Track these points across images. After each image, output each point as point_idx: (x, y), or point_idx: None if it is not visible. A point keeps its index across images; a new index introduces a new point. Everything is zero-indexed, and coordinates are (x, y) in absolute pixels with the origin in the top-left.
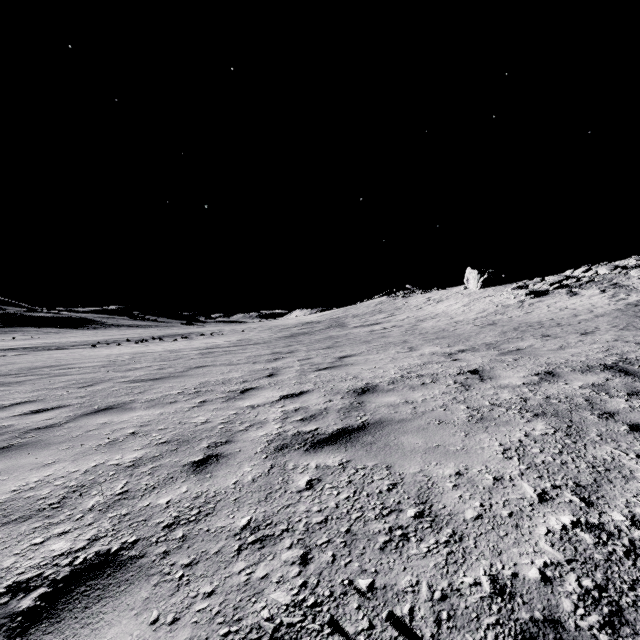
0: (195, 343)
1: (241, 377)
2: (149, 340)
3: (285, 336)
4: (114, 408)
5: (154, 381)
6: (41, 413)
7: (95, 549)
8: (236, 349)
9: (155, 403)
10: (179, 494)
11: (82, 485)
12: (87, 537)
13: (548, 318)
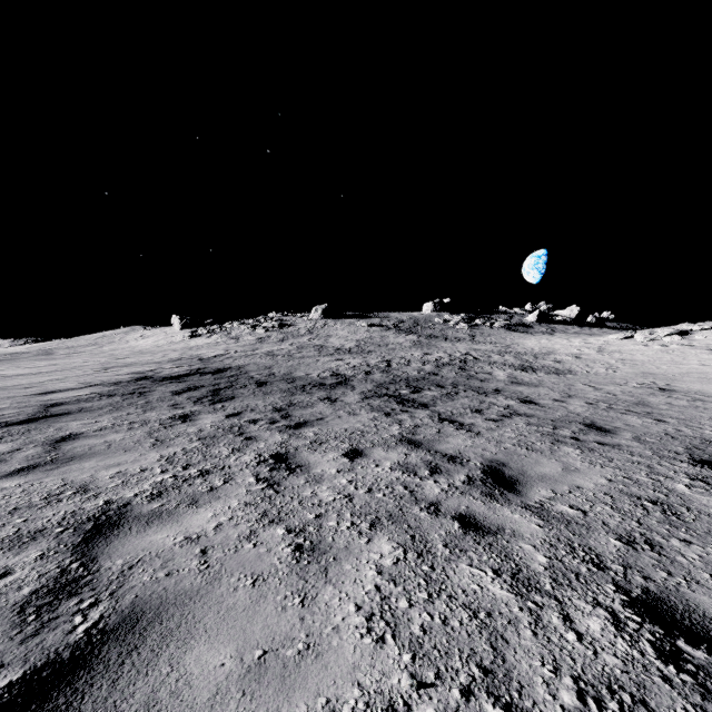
0: None
1: None
2: None
3: None
4: None
5: None
6: None
7: None
8: None
9: None
10: None
11: None
12: None
13: (168, 349)
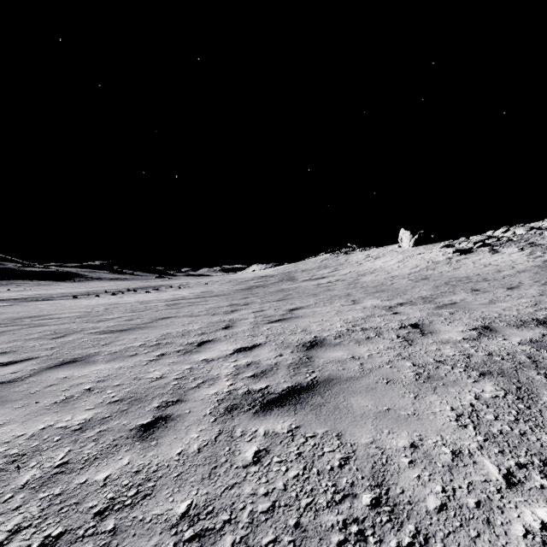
0: (164, 295)
1: (200, 329)
2: (125, 292)
3: (243, 289)
4: (78, 361)
5: (121, 332)
6: (9, 366)
7: (13, 546)
8: (199, 301)
9: (117, 356)
10: (120, 467)
11: (23, 453)
12: (9, 527)
13: (475, 273)
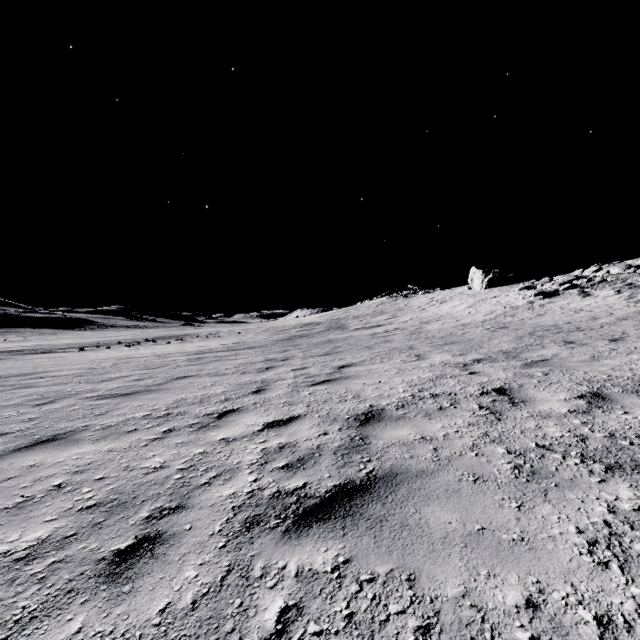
0: (188, 346)
1: (224, 393)
2: (142, 342)
3: (282, 339)
4: (57, 439)
5: (123, 397)
6: None
7: None
8: (228, 354)
9: (110, 432)
10: (64, 639)
11: None
12: None
13: (564, 321)
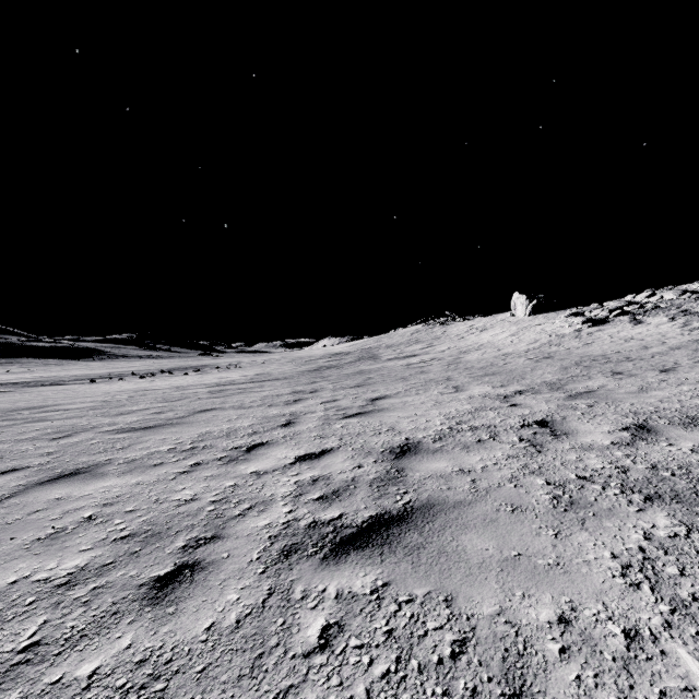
0: (207, 378)
1: (251, 426)
2: (157, 374)
3: (310, 370)
4: (81, 473)
5: (145, 431)
6: None
7: None
8: (252, 386)
9: (135, 466)
10: (116, 653)
11: None
12: None
13: (613, 350)
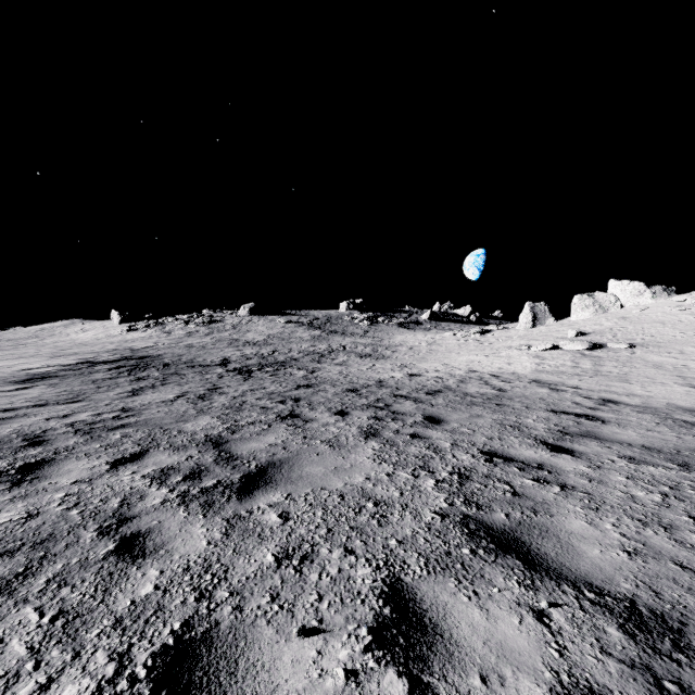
0: None
1: None
2: None
3: None
4: None
5: None
6: None
7: None
8: None
9: None
10: None
11: None
12: None
13: (106, 341)
